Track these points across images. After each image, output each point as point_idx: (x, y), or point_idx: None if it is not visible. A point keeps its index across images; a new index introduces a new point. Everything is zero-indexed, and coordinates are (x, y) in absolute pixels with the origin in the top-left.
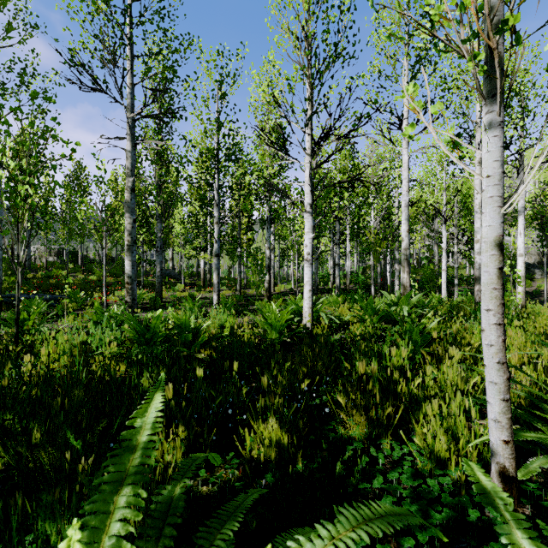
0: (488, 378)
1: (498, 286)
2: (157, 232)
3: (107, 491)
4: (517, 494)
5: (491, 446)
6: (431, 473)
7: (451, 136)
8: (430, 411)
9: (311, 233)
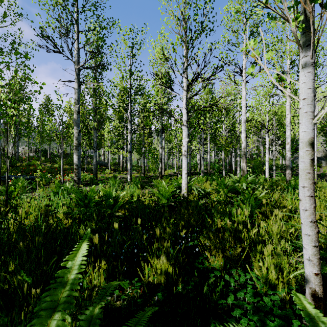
0: (304, 232)
1: (311, 171)
2: (94, 138)
3: (43, 316)
4: (324, 309)
5: (305, 276)
6: (265, 293)
7: (279, 73)
8: (264, 252)
9: (186, 138)
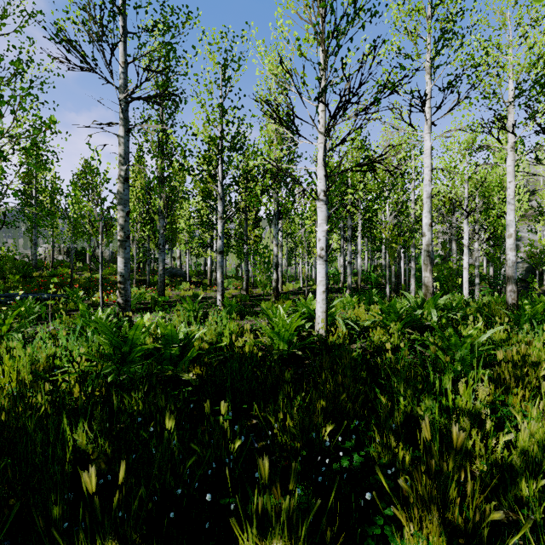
0: None
1: None
2: (160, 229)
3: None
4: None
5: None
6: None
7: None
8: None
9: (325, 224)
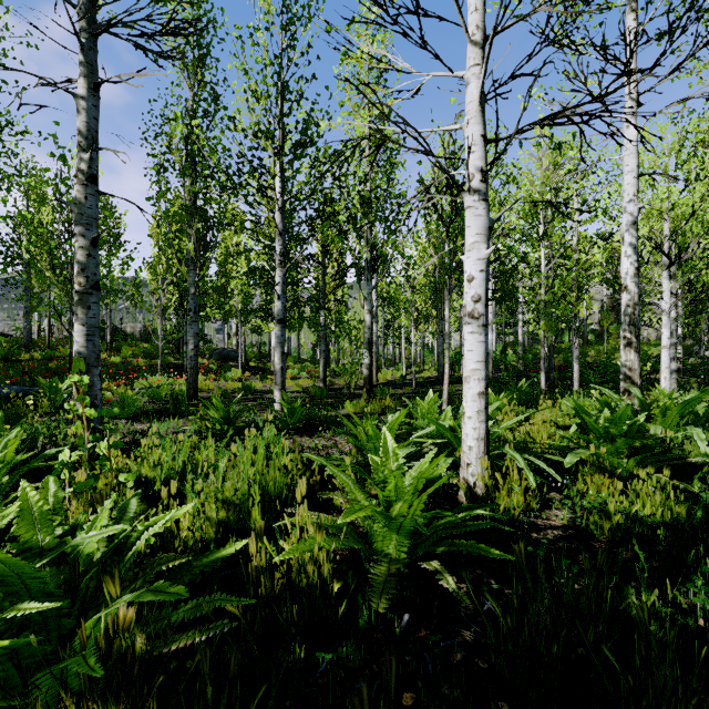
0: None
1: None
2: (190, 286)
3: None
4: None
5: None
6: None
7: None
8: None
9: (483, 245)
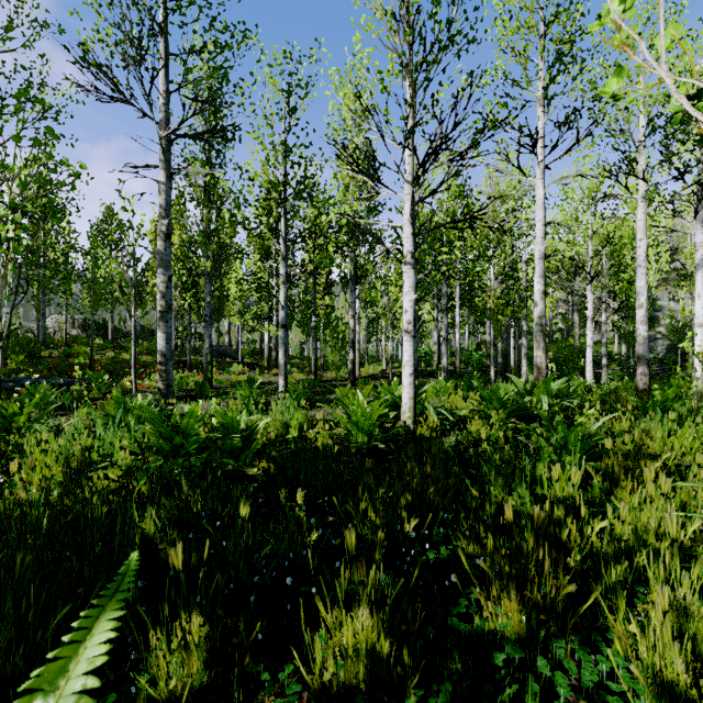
0: None
1: None
2: (206, 296)
3: None
4: None
5: None
6: None
7: (702, 85)
8: (658, 606)
9: (412, 293)
